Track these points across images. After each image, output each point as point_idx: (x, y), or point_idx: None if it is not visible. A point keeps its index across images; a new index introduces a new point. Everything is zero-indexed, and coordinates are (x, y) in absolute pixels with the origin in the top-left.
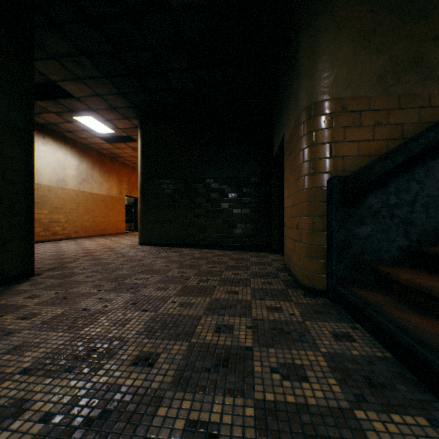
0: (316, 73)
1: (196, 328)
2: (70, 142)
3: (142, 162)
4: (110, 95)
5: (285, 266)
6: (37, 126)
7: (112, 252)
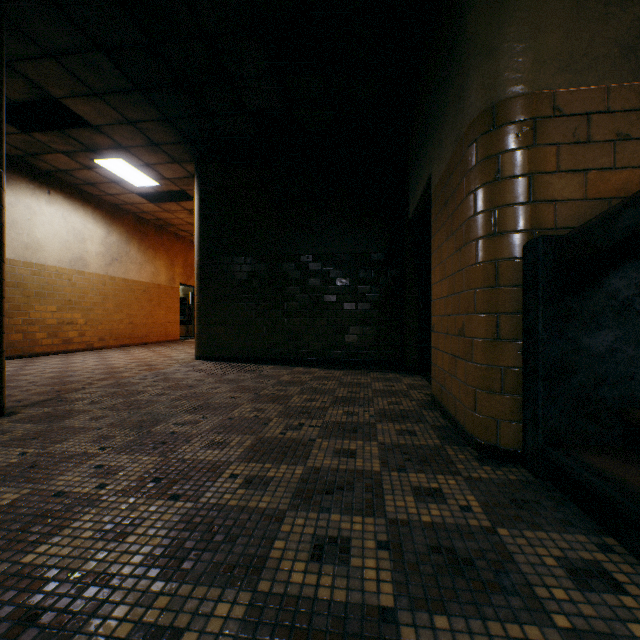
0: (502, 46)
1: (271, 548)
2: (92, 201)
3: (200, 229)
4: (148, 121)
5: (434, 399)
6: (38, 175)
7: (149, 371)
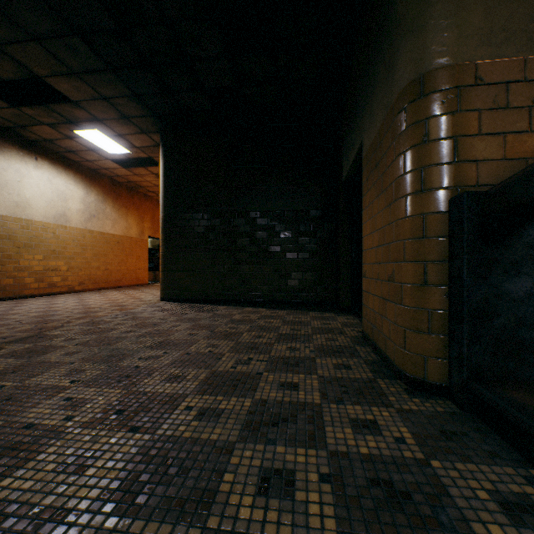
0: (429, 23)
1: (221, 481)
2: (73, 166)
3: (164, 190)
4: (120, 97)
5: (365, 336)
6: (27, 144)
7: (121, 311)
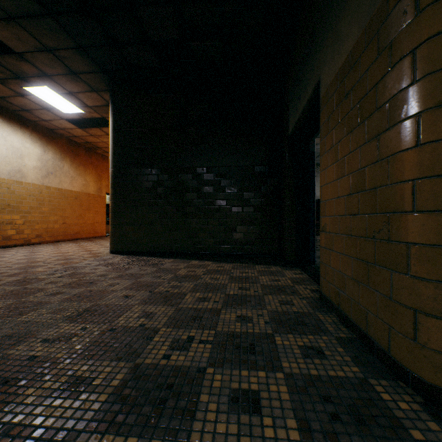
0: None
1: None
2: (29, 125)
3: (113, 146)
4: (64, 49)
5: (325, 299)
6: None
7: (63, 265)
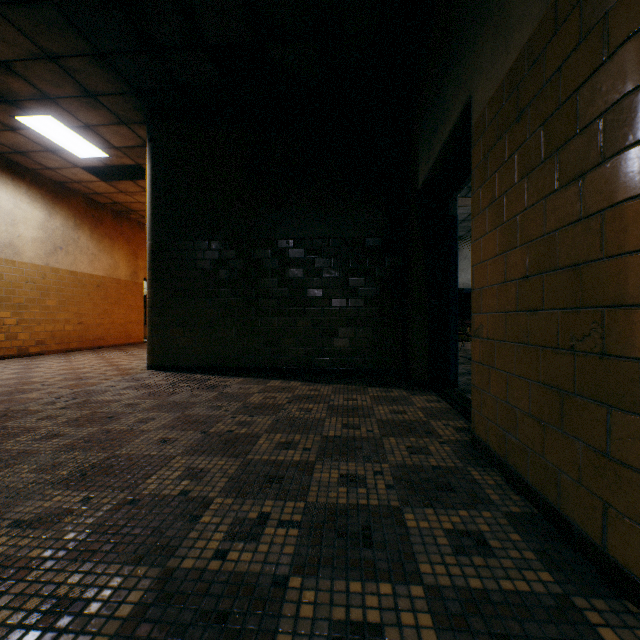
0: None
1: None
2: (26, 175)
3: (152, 206)
4: (74, 56)
5: (481, 444)
6: None
7: (72, 389)
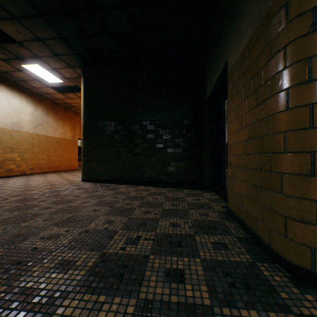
0: None
1: None
2: (25, 91)
3: (84, 106)
4: (50, 39)
5: (231, 212)
6: None
7: (50, 189)
